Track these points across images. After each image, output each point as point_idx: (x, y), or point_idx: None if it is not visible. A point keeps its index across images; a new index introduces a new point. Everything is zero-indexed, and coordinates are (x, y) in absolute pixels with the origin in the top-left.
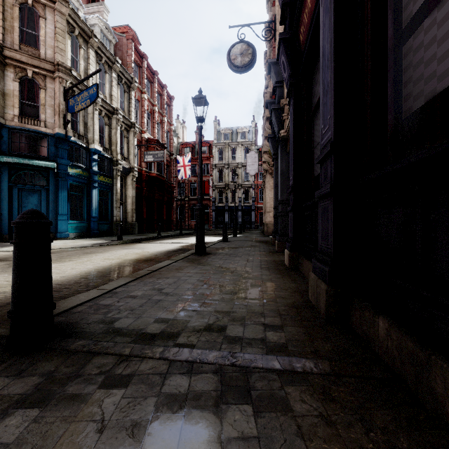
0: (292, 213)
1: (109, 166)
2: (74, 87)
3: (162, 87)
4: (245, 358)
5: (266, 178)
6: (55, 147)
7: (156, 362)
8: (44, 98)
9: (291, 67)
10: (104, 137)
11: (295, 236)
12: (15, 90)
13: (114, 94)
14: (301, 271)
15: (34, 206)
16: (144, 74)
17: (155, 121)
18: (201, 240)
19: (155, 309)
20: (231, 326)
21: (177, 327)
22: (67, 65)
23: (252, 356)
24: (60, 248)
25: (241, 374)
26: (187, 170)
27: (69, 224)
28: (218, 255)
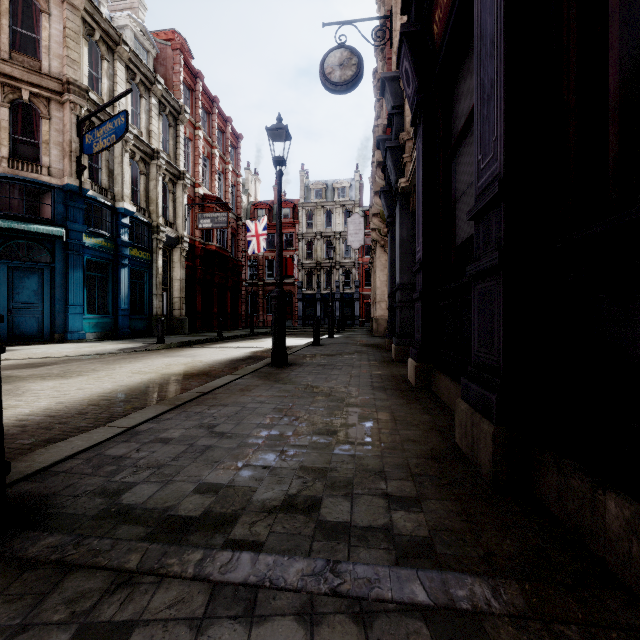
0: (420, 303)
1: (147, 235)
2: (93, 116)
3: (225, 120)
4: (357, 577)
5: (377, 253)
6: (63, 205)
7: (185, 587)
8: (47, 132)
9: (419, 77)
10: (139, 191)
11: (424, 339)
12: (2, 119)
13: (154, 129)
14: (435, 393)
15: (31, 293)
16: (198, 100)
17: (214, 170)
18: (281, 345)
19: (198, 465)
20: (330, 500)
21: (234, 504)
22: (82, 84)
23: (371, 569)
24: (69, 356)
25: (352, 617)
26: (262, 242)
27: (86, 319)
28: (306, 367)
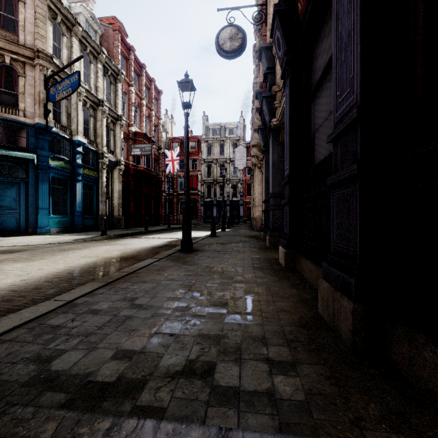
0: (288, 206)
1: (95, 159)
2: (55, 75)
3: (150, 80)
4: None
5: (255, 172)
6: (35, 138)
7: None
8: (23, 86)
9: (287, 43)
10: (89, 129)
11: (291, 232)
12: None
13: (100, 85)
14: (299, 272)
15: (12, 200)
16: (131, 66)
17: (143, 115)
18: (188, 236)
19: (118, 333)
20: (222, 365)
21: (143, 369)
22: (48, 52)
23: (258, 437)
24: (37, 244)
25: None
26: (175, 165)
27: (51, 218)
28: (206, 252)
